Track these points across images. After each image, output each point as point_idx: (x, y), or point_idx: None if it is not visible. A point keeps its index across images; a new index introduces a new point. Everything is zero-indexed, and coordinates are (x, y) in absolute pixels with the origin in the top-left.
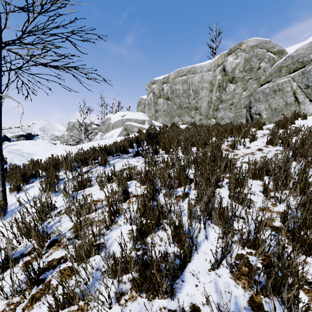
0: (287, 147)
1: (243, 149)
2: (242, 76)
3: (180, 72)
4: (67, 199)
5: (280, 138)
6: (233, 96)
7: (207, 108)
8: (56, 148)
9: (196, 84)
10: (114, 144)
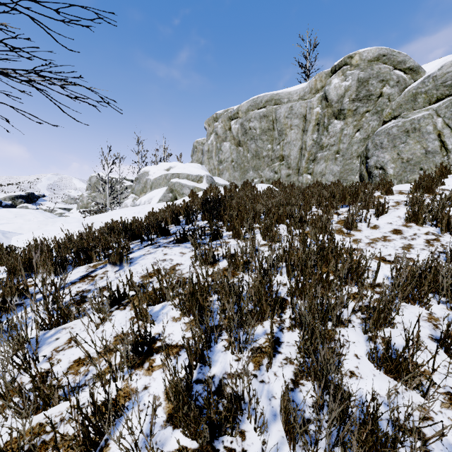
0: (446, 229)
1: (366, 230)
2: (354, 108)
3: (256, 102)
4: (19, 354)
5: (428, 211)
6: (340, 139)
7: (299, 158)
8: (56, 222)
9: (282, 120)
10: (147, 218)
